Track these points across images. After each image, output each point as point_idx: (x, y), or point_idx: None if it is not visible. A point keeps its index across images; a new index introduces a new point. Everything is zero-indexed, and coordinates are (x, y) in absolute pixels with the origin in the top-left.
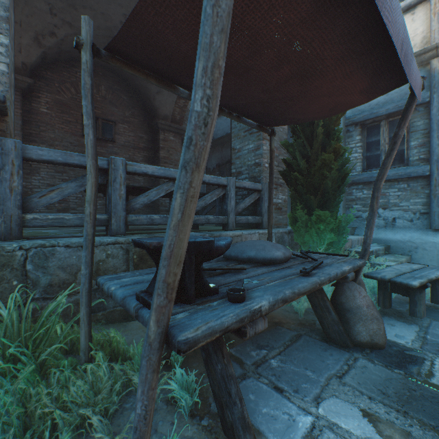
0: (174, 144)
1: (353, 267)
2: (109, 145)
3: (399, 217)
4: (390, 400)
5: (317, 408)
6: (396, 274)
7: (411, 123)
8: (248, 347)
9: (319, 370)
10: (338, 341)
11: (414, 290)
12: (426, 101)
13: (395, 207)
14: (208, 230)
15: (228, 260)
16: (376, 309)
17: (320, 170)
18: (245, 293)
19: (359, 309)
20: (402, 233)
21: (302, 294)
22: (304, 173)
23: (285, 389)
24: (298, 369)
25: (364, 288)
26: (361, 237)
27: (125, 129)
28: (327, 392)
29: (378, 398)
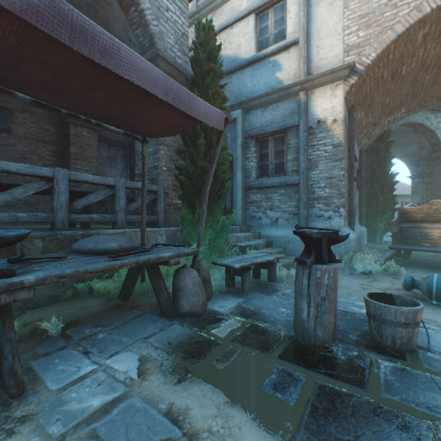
0: (89, 140)
1: (178, 254)
2: (3, 135)
3: (280, 217)
4: (170, 347)
5: (107, 360)
6: (234, 260)
7: (287, 141)
8: (87, 327)
9: (135, 336)
10: (167, 313)
11: (243, 271)
12: (296, 125)
13: (278, 209)
14: (98, 228)
15: (73, 253)
16: (201, 286)
17: (201, 176)
18: (14, 271)
19: (186, 287)
20: (281, 230)
21: (92, 273)
22: (192, 178)
23: (93, 351)
24: (118, 337)
25: (206, 272)
26: (249, 234)
27: (26, 119)
28: (127, 348)
29: (163, 347)
